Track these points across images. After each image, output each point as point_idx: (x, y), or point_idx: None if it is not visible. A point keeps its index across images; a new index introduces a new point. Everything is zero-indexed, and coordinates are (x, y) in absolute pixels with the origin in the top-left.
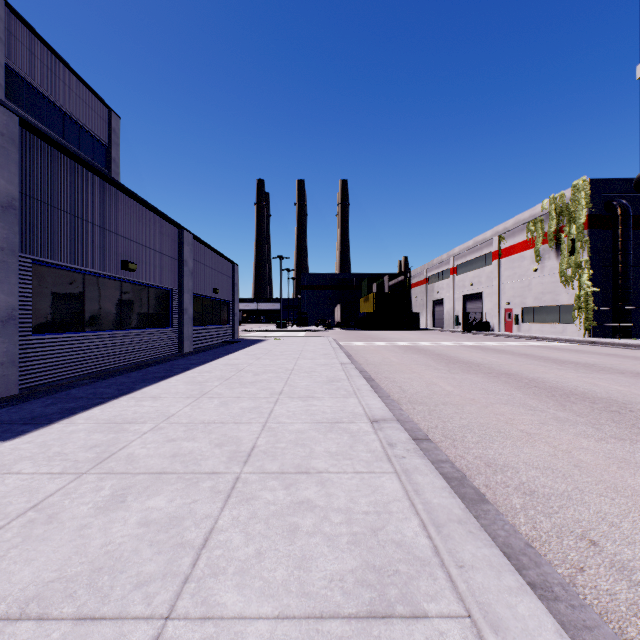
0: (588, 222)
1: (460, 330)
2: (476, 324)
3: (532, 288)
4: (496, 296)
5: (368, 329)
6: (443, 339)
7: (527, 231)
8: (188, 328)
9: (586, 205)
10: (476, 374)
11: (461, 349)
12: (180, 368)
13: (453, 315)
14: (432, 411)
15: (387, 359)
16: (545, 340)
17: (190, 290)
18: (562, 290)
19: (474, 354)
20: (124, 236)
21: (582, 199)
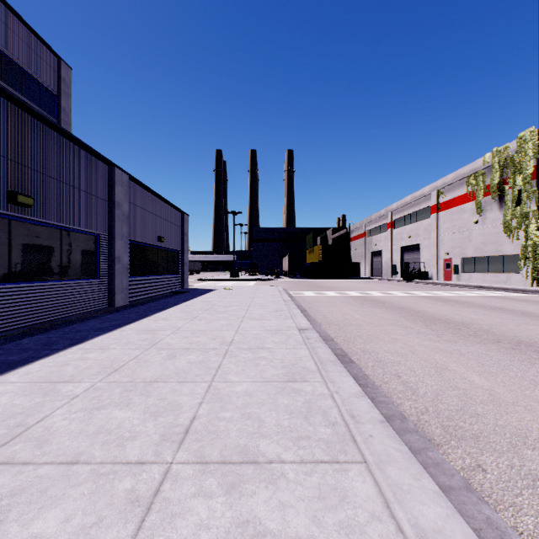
0: (536, 172)
1: (399, 279)
2: (415, 273)
3: (472, 239)
4: (434, 247)
5: (313, 278)
6: (390, 288)
7: (467, 185)
8: (122, 279)
9: (534, 155)
10: (483, 343)
11: (419, 300)
12: (70, 339)
13: (391, 265)
14: (534, 483)
15: (348, 315)
16: (492, 289)
17: (125, 236)
18: (506, 240)
19: (441, 307)
20: (13, 160)
21: (529, 150)
